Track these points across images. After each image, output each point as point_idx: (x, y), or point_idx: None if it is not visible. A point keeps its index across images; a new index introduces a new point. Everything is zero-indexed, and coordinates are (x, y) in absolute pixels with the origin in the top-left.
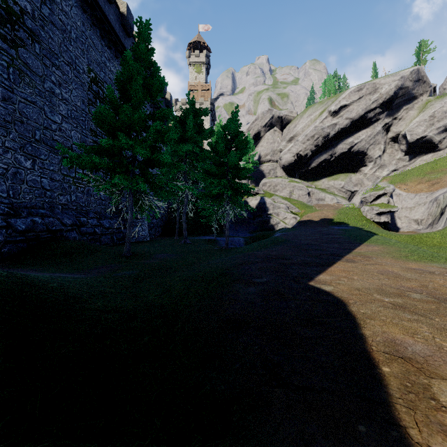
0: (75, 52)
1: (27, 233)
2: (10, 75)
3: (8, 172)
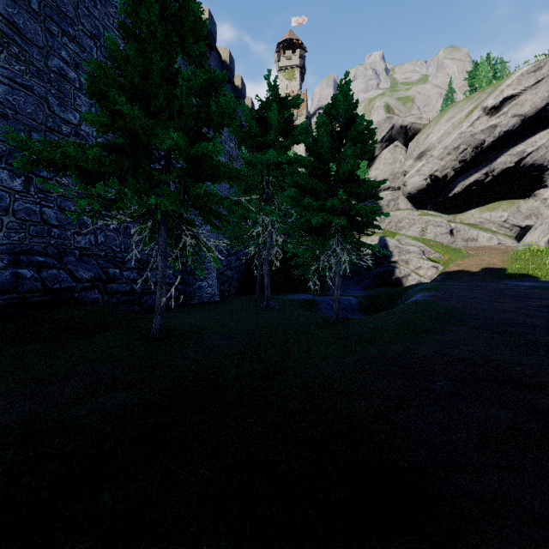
0: (104, 20)
1: (2, 295)
2: None
3: None
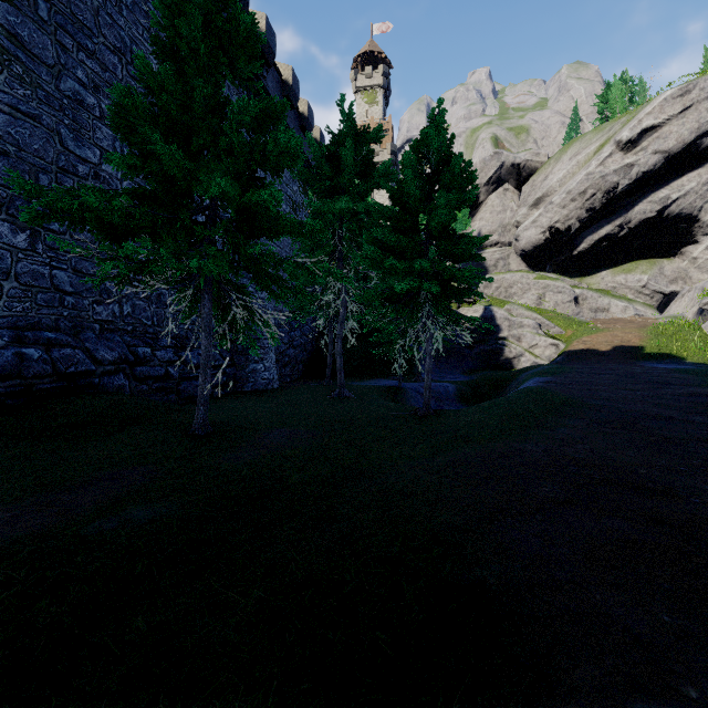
0: (132, 30)
1: (3, 381)
2: None
3: None
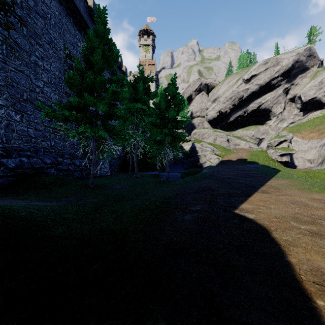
0: (54, 34)
1: (16, 170)
2: (4, 50)
3: (1, 123)
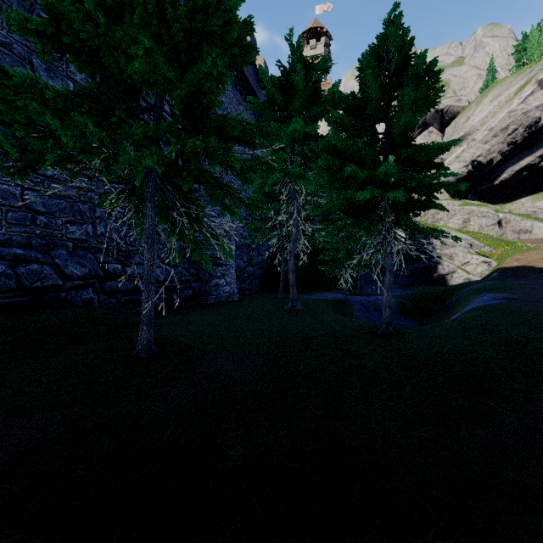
0: None
1: None
2: None
3: None
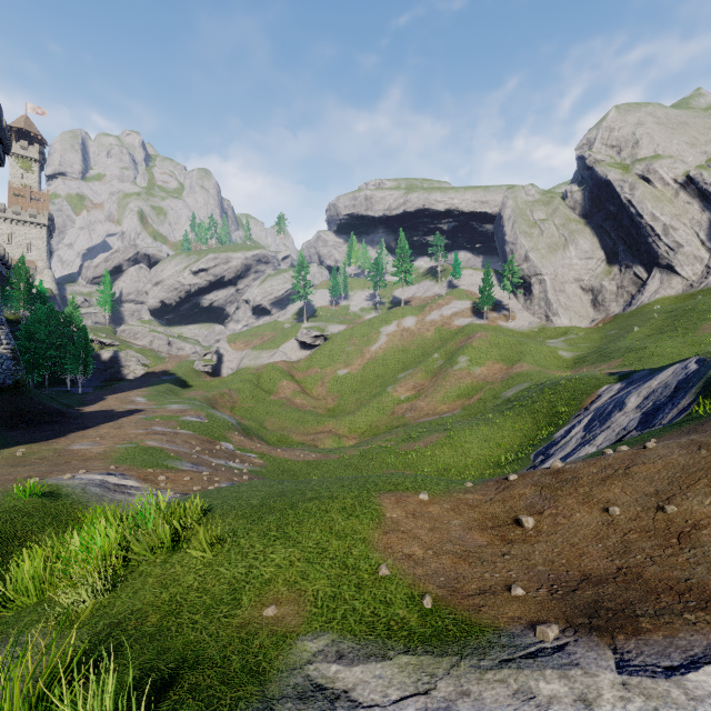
0: None
1: None
2: None
3: None
